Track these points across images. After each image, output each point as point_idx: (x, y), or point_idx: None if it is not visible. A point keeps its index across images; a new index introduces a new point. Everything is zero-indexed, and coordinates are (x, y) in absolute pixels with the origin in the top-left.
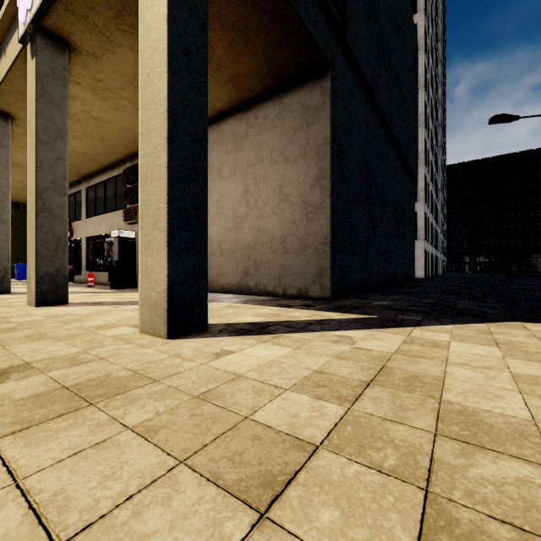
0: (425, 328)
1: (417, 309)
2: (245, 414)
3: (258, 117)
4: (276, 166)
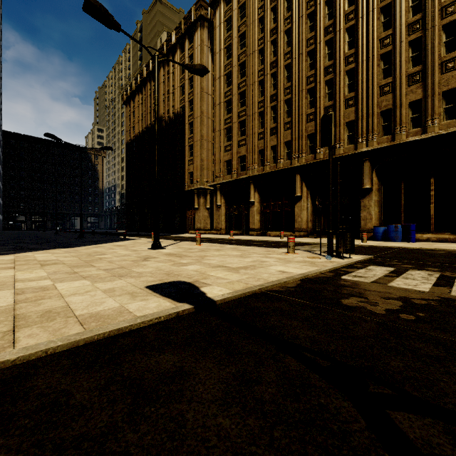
0: (20, 253)
1: (8, 250)
2: None
3: None
4: None
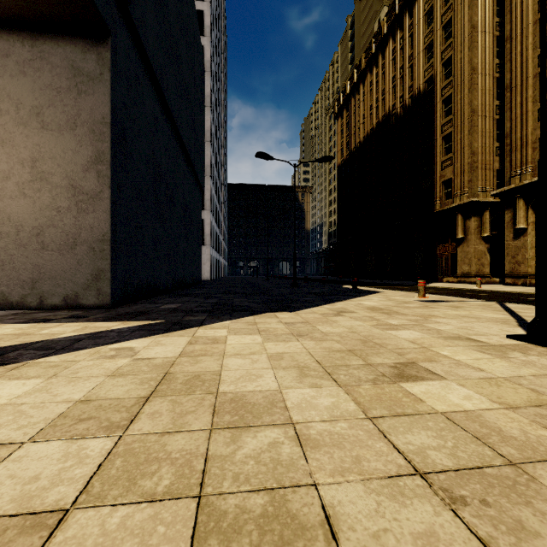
0: (208, 326)
1: (202, 310)
2: None
3: None
4: (27, 130)
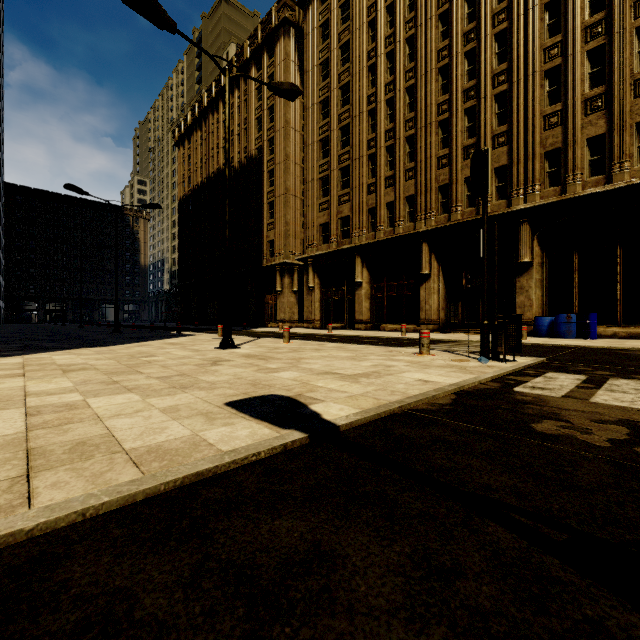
0: (32, 355)
1: (13, 350)
2: None
3: None
4: None
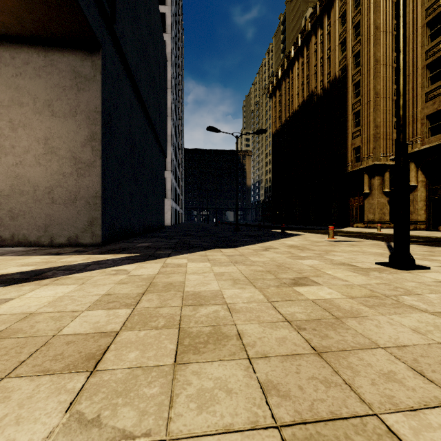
0: (174, 257)
1: (168, 247)
2: (52, 334)
3: (15, 57)
4: (41, 117)
